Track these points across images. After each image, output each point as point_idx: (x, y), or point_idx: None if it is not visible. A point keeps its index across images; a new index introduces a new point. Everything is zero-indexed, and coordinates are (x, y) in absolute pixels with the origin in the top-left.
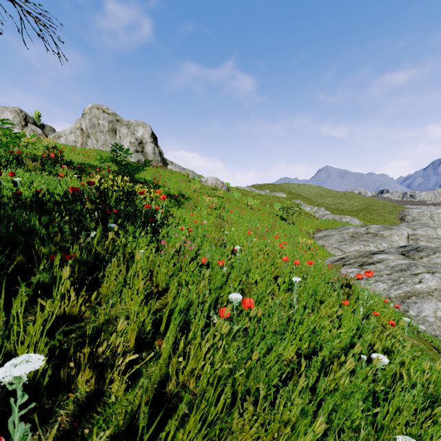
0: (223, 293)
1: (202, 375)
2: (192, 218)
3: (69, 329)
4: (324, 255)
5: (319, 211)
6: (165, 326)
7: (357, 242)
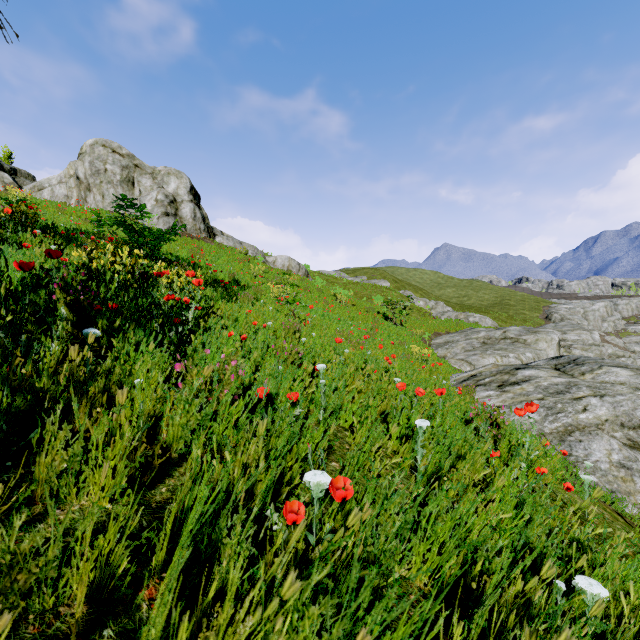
0: (294, 460)
1: None
2: (249, 318)
3: None
4: (448, 372)
5: (437, 307)
6: (171, 546)
7: (492, 351)
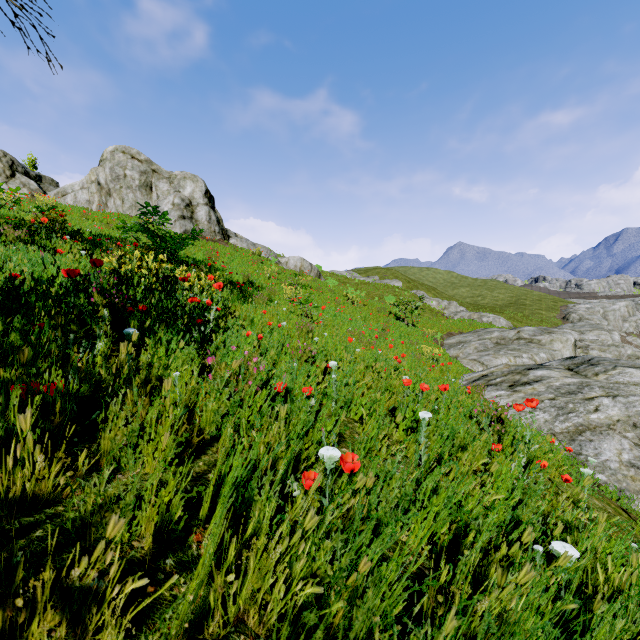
0: (310, 442)
1: (271, 602)
2: (265, 318)
3: (33, 520)
4: (459, 372)
5: (450, 307)
6: (211, 505)
7: (505, 351)
